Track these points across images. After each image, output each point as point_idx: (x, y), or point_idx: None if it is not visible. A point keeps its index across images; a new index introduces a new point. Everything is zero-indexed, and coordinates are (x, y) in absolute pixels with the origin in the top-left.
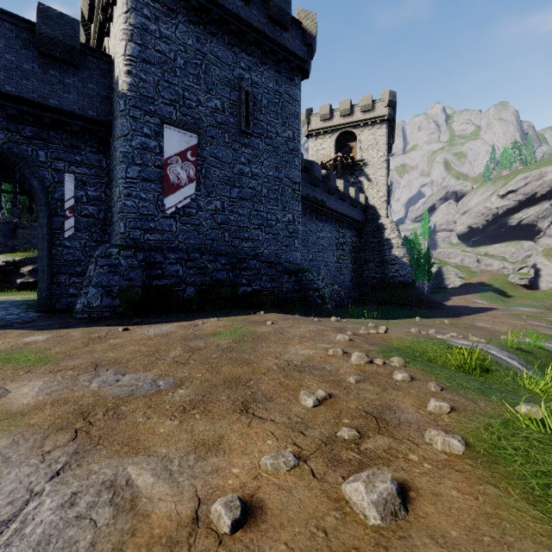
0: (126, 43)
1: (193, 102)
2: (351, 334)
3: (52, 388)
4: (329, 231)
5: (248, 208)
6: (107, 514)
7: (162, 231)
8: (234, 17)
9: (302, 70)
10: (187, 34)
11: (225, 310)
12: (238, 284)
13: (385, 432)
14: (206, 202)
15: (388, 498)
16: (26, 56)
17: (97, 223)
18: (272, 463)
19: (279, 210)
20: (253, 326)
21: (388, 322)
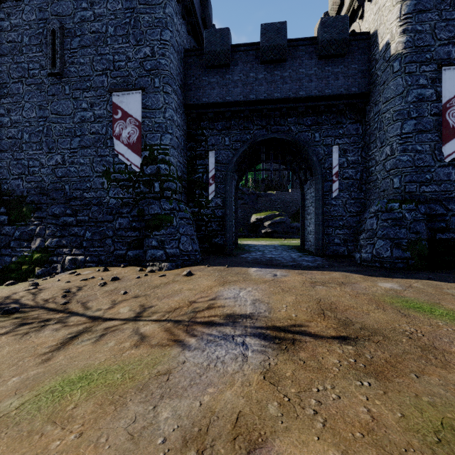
0: (401, 5)
1: None
2: None
3: None
4: None
5: None
6: None
7: (438, 181)
8: None
9: None
10: None
11: None
12: None
13: None
14: None
15: None
16: (310, 65)
17: (354, 183)
18: None
19: None
20: None
21: None
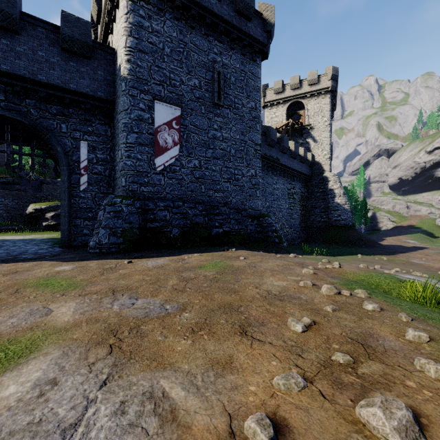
0: (126, 38)
1: (177, 82)
2: (312, 268)
3: (83, 309)
4: (283, 183)
5: (220, 165)
6: (154, 423)
7: (153, 184)
8: (209, 12)
9: (262, 52)
10: (172, 28)
11: (202, 247)
12: (212, 226)
13: (375, 358)
14: (187, 161)
15: (407, 425)
16: (52, 52)
17: (103, 179)
18: (285, 383)
19: (244, 167)
20: (229, 260)
21: (336, 258)
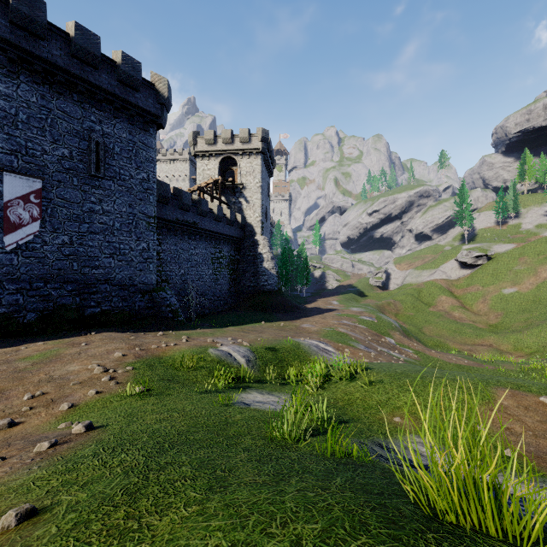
0: None
1: (38, 151)
2: (138, 349)
3: None
4: (204, 248)
5: (100, 240)
6: None
7: (2, 265)
8: (82, 80)
9: (156, 123)
10: (31, 93)
11: (70, 330)
12: (86, 306)
13: (47, 406)
14: (52, 237)
15: (2, 425)
16: None
17: None
18: None
19: (133, 241)
20: (66, 348)
21: (220, 330)
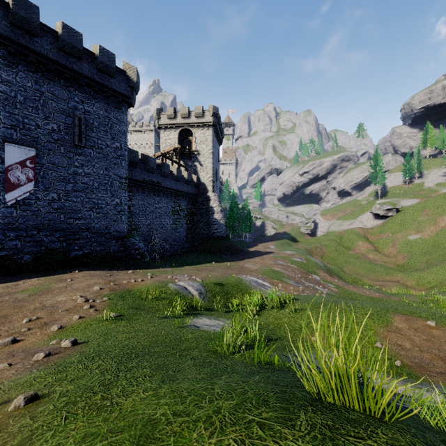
0: None
1: (32, 126)
2: (112, 284)
3: None
4: (166, 202)
5: (82, 197)
6: None
7: (4, 217)
8: (67, 69)
9: (127, 102)
10: (27, 79)
11: (58, 268)
12: (71, 250)
13: (41, 328)
14: (44, 194)
15: (7, 342)
16: None
17: None
18: None
19: (109, 197)
20: (56, 283)
21: (178, 269)
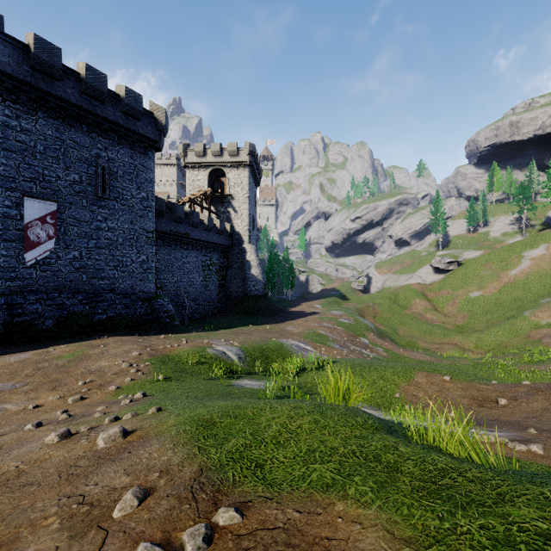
0: None
1: (53, 177)
2: (149, 350)
3: None
4: (196, 256)
5: (105, 254)
6: None
7: (23, 278)
8: (90, 113)
9: (155, 147)
10: (47, 127)
11: (81, 334)
12: (94, 313)
13: (99, 388)
14: (65, 253)
15: (77, 399)
16: None
17: None
18: (52, 398)
19: (134, 254)
20: (89, 349)
21: (213, 333)
